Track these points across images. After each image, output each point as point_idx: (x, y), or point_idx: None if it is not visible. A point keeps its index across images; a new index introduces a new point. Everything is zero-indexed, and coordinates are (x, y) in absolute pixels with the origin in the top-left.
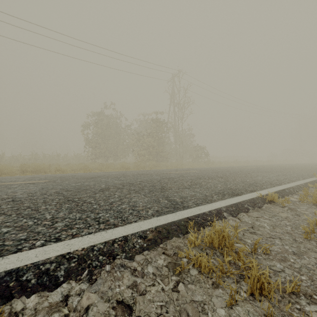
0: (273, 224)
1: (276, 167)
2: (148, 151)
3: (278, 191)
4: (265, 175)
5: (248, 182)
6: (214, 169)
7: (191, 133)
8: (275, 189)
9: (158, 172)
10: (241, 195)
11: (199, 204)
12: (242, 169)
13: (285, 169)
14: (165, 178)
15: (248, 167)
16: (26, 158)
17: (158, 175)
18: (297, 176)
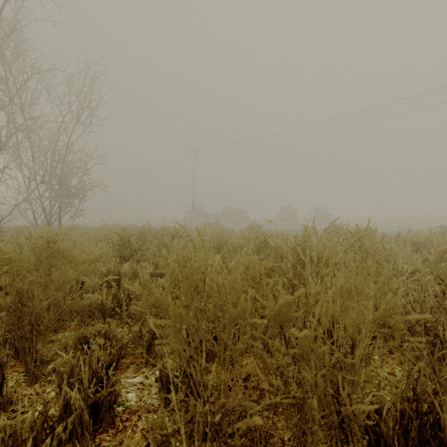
0: None
1: None
2: None
3: None
4: None
5: None
6: None
7: None
8: None
9: None
10: None
11: None
12: None
13: None
14: None
15: None
16: (394, 221)
17: None
18: None
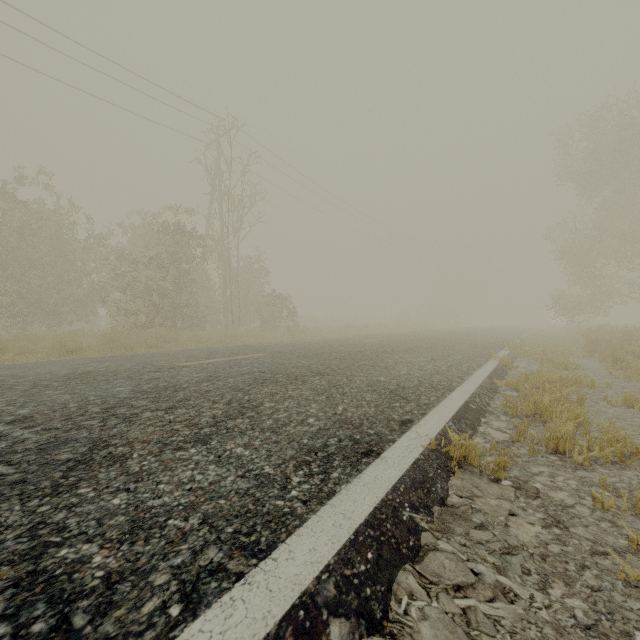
0: (541, 639)
1: (418, 338)
2: (151, 304)
3: (459, 413)
4: (410, 360)
5: (384, 386)
6: (304, 348)
7: (261, 267)
8: (452, 409)
9: (147, 364)
10: (382, 455)
11: (210, 582)
12: (362, 344)
13: (435, 342)
14: (148, 391)
15: (372, 340)
16: None
17: (134, 378)
18: (464, 359)
